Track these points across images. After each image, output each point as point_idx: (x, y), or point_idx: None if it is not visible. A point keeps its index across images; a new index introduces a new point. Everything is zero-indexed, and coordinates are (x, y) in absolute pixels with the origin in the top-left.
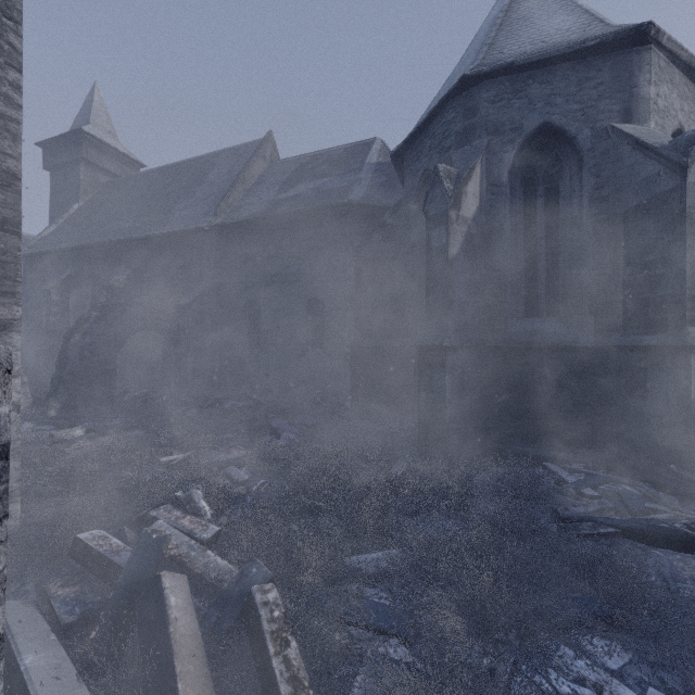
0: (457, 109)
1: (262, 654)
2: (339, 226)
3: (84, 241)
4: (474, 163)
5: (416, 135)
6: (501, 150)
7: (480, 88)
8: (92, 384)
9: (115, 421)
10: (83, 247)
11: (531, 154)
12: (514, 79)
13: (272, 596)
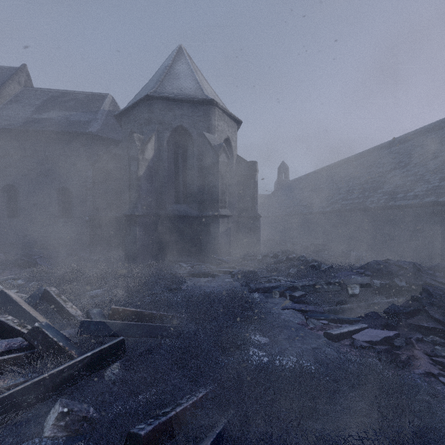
0: (145, 107)
1: (52, 300)
2: (82, 145)
3: None
4: (151, 135)
5: (127, 111)
6: (163, 132)
7: (155, 102)
8: None
9: None
10: None
11: (177, 135)
12: (168, 103)
13: (54, 289)
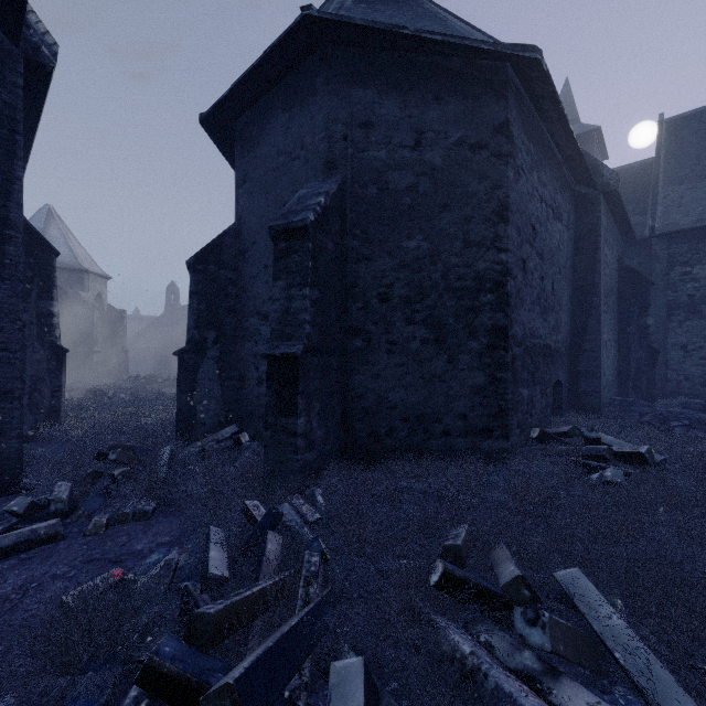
0: None
1: None
2: None
3: None
4: None
5: None
6: None
7: None
8: None
9: None
10: None
11: None
12: None
13: None
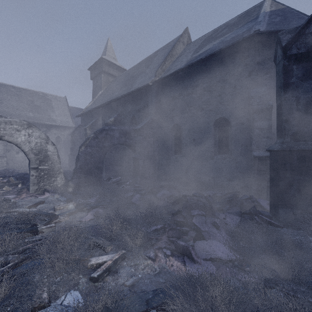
0: None
1: None
2: (242, 59)
3: (99, 105)
4: None
5: None
6: None
7: None
8: (91, 174)
9: (93, 199)
10: (98, 107)
11: None
12: None
13: None
